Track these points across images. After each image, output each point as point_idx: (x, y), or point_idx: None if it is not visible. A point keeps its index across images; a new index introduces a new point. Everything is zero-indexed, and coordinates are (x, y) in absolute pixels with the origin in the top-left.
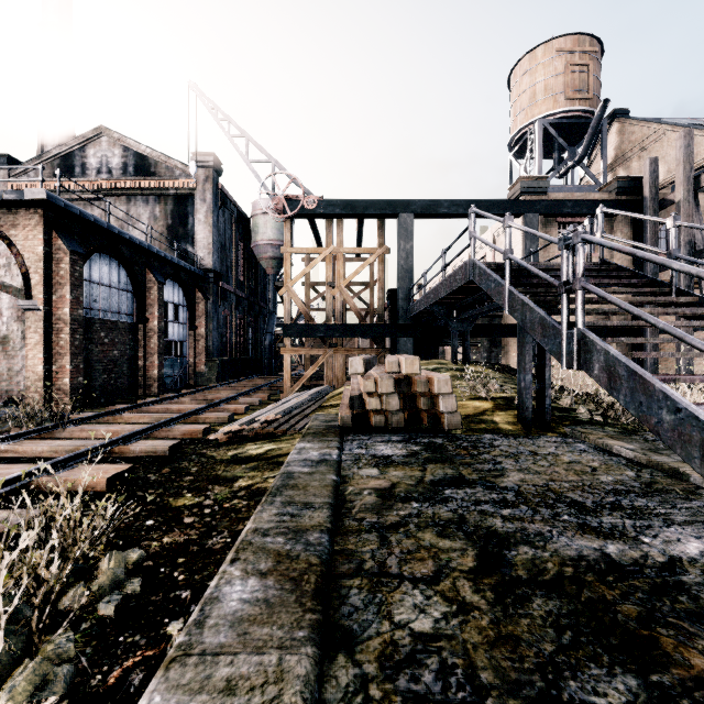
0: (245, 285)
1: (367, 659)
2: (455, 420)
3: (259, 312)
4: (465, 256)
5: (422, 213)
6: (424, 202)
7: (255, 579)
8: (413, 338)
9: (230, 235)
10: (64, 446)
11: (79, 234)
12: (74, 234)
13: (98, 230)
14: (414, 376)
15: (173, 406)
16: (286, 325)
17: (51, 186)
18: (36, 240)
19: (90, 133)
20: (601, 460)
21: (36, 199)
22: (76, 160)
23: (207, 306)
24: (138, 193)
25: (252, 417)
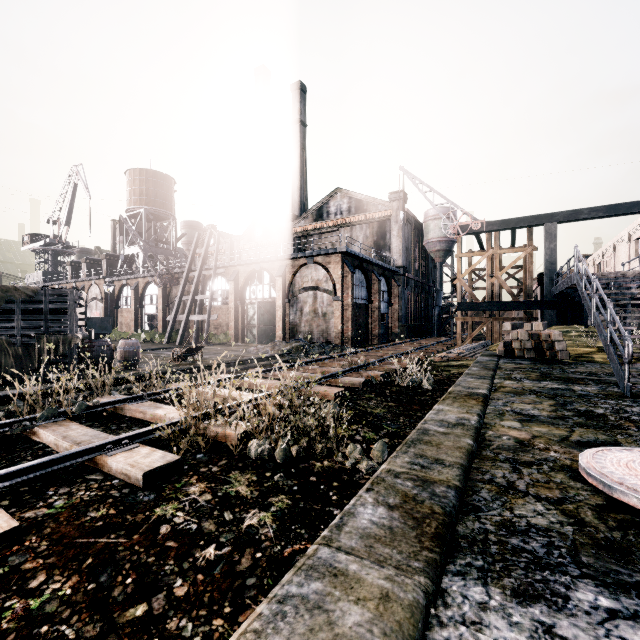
0: (419, 272)
1: (504, 376)
2: (565, 355)
3: (427, 290)
4: (625, 234)
5: (564, 221)
6: (565, 213)
7: (478, 368)
8: (556, 310)
9: (410, 240)
10: (376, 356)
11: (350, 262)
12: (349, 262)
13: (357, 258)
14: (541, 332)
15: (398, 348)
16: (459, 303)
17: (312, 227)
18: (338, 269)
19: (331, 193)
20: (638, 370)
21: (341, 251)
22: (324, 210)
23: (398, 290)
24: (357, 223)
25: (450, 351)
